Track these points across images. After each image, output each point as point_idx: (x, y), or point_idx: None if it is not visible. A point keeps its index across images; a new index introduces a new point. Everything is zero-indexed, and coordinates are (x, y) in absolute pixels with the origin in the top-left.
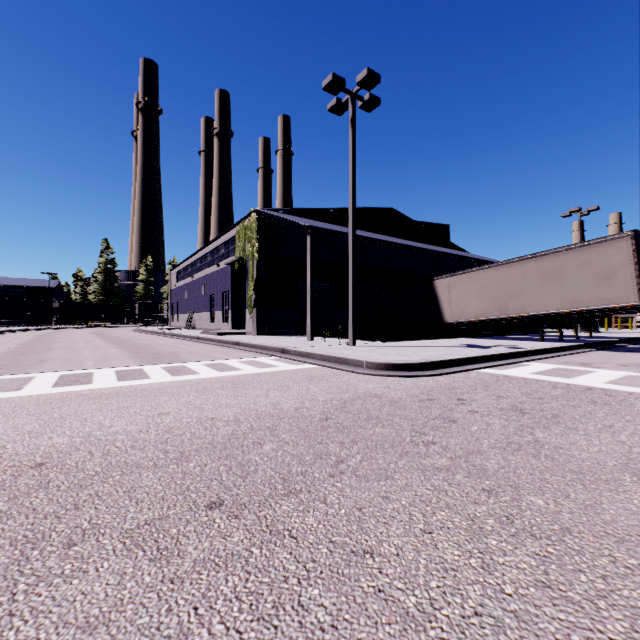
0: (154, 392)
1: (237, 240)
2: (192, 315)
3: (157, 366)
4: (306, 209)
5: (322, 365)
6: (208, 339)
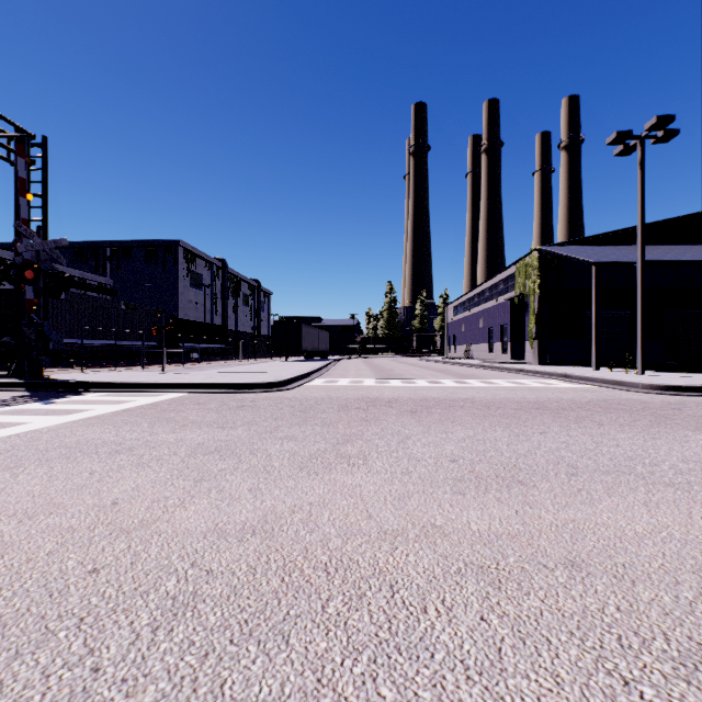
0: (484, 389)
1: (517, 277)
2: (469, 346)
3: (471, 380)
4: (594, 236)
5: (600, 386)
6: (492, 367)
